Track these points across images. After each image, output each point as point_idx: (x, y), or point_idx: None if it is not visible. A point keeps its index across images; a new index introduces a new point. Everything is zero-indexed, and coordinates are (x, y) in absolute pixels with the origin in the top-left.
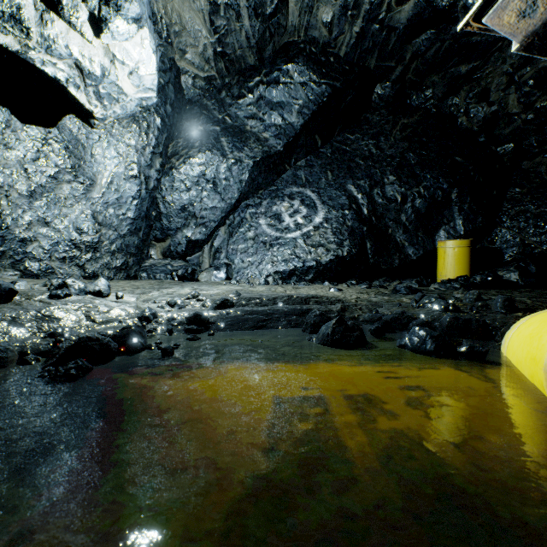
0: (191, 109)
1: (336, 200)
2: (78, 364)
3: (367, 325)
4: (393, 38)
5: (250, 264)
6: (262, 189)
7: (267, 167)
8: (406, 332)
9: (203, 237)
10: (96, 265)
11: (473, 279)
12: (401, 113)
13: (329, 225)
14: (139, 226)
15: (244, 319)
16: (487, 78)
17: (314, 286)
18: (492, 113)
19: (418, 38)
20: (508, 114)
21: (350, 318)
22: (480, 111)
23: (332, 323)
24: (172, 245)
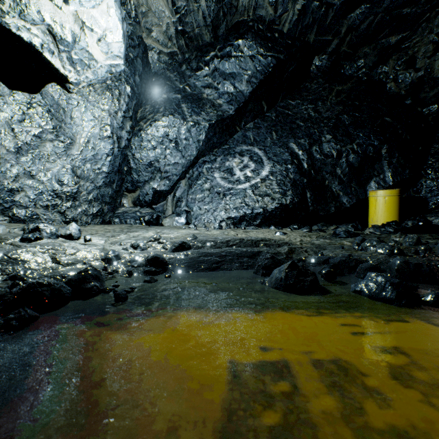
0: (156, 81)
1: (280, 156)
2: (20, 314)
3: (315, 267)
4: (331, 14)
5: (207, 211)
6: (217, 147)
7: (220, 129)
8: (354, 274)
9: (167, 188)
10: (75, 212)
11: (404, 224)
12: (336, 81)
13: (274, 177)
14: (113, 179)
15: (199, 260)
16: (414, 47)
17: (262, 230)
18: (418, 78)
19: (353, 12)
20: (433, 78)
21: (298, 260)
22: (408, 77)
23: (284, 267)
24: (141, 195)
